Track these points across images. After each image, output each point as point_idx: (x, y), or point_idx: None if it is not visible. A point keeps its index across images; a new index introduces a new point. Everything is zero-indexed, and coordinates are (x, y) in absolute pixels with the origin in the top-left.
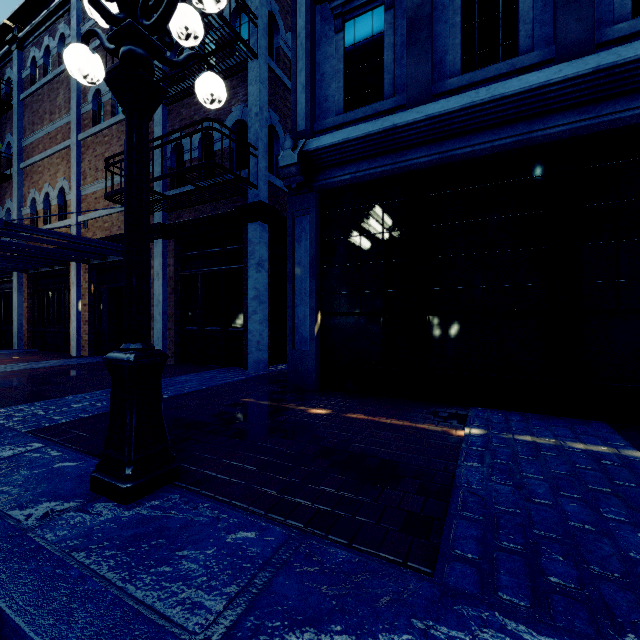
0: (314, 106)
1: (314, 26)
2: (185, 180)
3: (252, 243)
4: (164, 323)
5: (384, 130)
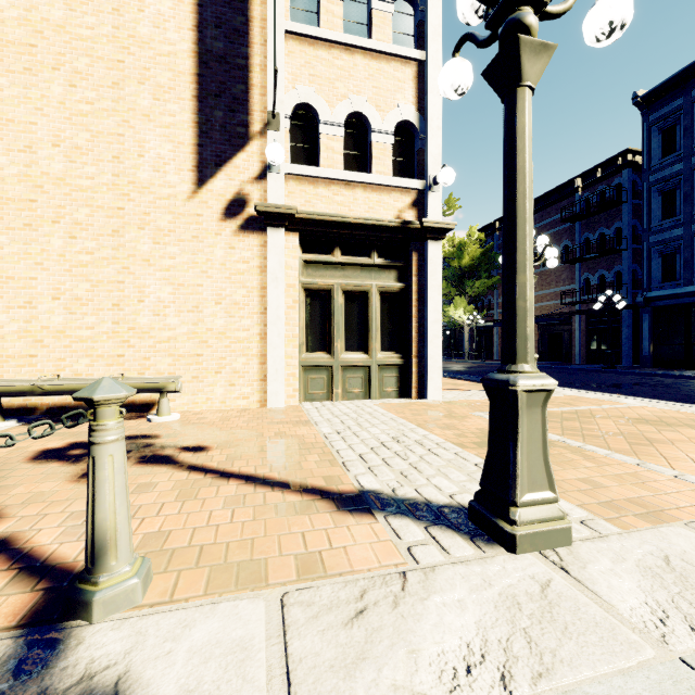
0: (650, 280)
1: (650, 255)
2: (596, 300)
3: (624, 318)
4: (580, 348)
5: (673, 294)
